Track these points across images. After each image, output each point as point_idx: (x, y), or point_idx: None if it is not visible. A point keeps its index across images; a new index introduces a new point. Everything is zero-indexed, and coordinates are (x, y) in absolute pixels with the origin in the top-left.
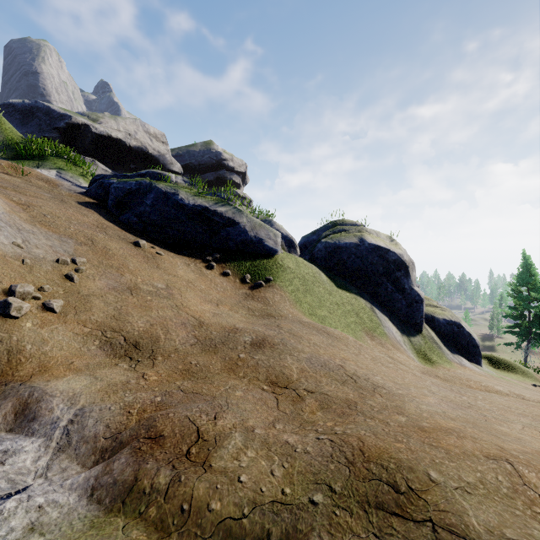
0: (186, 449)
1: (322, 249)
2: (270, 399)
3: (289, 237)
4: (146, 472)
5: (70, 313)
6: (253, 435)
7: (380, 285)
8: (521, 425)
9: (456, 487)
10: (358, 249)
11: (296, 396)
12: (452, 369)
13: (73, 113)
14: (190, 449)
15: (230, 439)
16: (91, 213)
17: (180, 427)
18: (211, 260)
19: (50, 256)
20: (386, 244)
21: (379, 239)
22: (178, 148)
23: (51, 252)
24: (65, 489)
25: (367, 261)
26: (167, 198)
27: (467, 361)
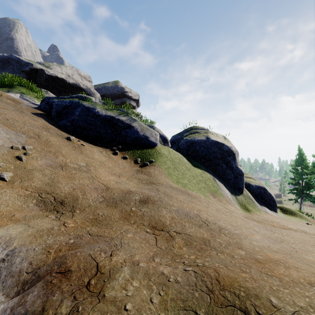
0: (87, 281)
1: (184, 143)
2: (151, 239)
3: (164, 136)
4: (52, 304)
5: (16, 181)
6: (138, 268)
7: (218, 165)
8: None
9: (293, 311)
10: (205, 143)
11: (169, 236)
12: (261, 215)
13: (34, 62)
14: (90, 280)
15: (121, 272)
16: (40, 120)
17: (84, 263)
18: (116, 149)
19: (7, 144)
20: (221, 140)
21: (217, 137)
22: (98, 84)
23: (8, 142)
24: None
25: (211, 151)
26: (89, 111)
27: (269, 210)
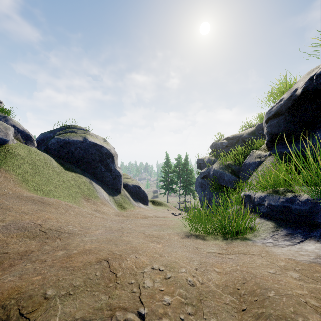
0: None
1: (55, 143)
2: None
3: (26, 132)
4: None
5: None
6: None
7: (97, 167)
8: (138, 232)
9: (63, 294)
10: (82, 144)
11: None
12: (134, 210)
13: None
14: None
15: None
16: None
17: None
18: None
19: None
20: (101, 143)
21: (97, 139)
22: None
23: None
24: None
25: (89, 153)
26: None
27: (143, 204)
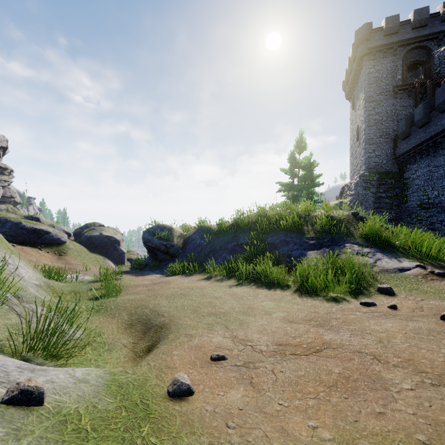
0: None
1: (85, 238)
2: None
3: (69, 232)
4: None
5: None
6: None
7: (108, 249)
8: None
9: None
10: (99, 237)
11: None
12: None
13: None
14: None
15: None
16: None
17: None
18: (40, 248)
19: None
20: (111, 234)
21: (109, 232)
22: None
23: None
24: None
25: (103, 241)
26: (17, 225)
27: None
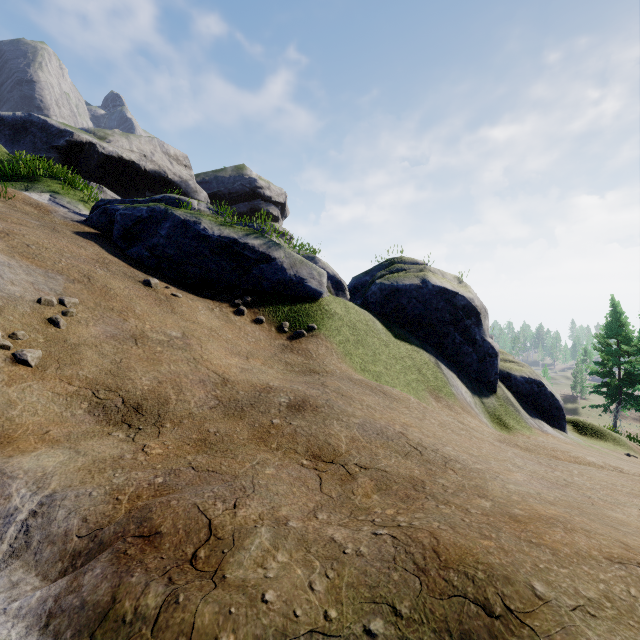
0: (192, 551)
1: (377, 292)
2: (311, 478)
3: (337, 278)
4: (129, 590)
5: (50, 367)
6: (286, 530)
7: (446, 336)
8: (636, 509)
9: (574, 606)
10: (420, 292)
11: (345, 473)
12: (533, 437)
13: (76, 129)
14: (197, 551)
15: (254, 536)
16: (90, 246)
17: (184, 520)
18: (240, 304)
19: (29, 294)
20: (453, 286)
21: (445, 280)
22: (204, 173)
23: (32, 290)
24: (8, 617)
25: (431, 307)
26: (186, 228)
27: (550, 427)
